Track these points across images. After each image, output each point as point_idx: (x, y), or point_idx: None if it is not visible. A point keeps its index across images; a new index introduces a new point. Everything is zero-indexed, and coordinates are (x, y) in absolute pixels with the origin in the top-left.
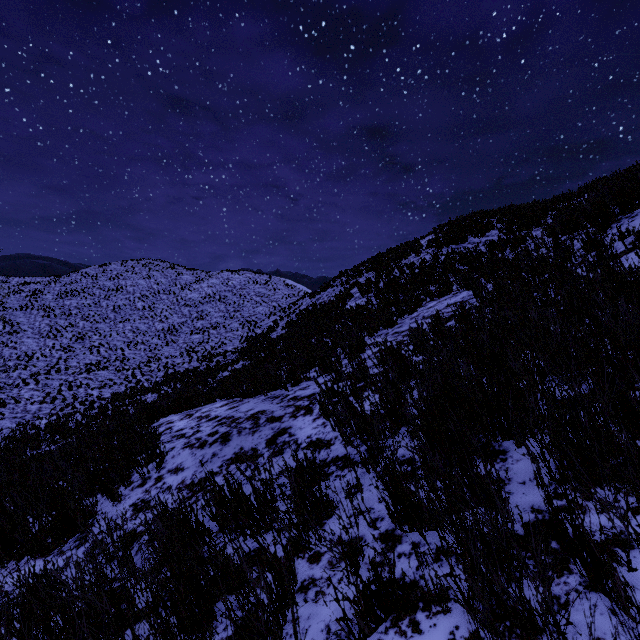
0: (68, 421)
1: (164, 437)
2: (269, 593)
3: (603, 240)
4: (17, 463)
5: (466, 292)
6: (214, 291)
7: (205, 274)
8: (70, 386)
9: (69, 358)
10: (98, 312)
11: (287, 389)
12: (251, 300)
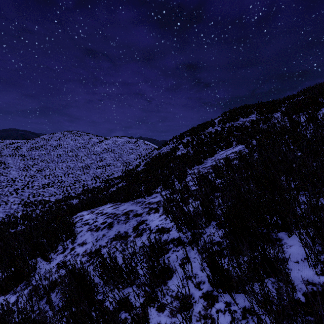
0: (32, 213)
1: (78, 224)
2: None
3: (318, 116)
4: None
5: (241, 146)
6: (108, 147)
7: (104, 138)
8: (34, 195)
9: (34, 181)
10: (49, 157)
11: (145, 198)
12: (127, 151)
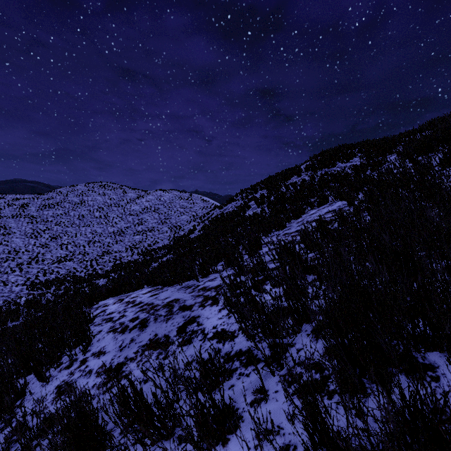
0: (41, 299)
1: (97, 319)
2: None
3: None
4: None
5: (340, 202)
6: (150, 204)
7: (144, 192)
8: (45, 273)
9: (45, 252)
10: (67, 219)
11: (198, 280)
12: (177, 211)
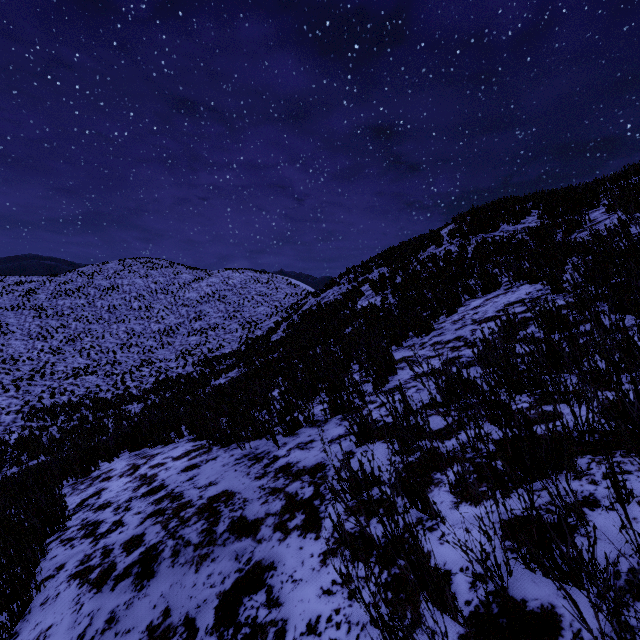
0: (41, 436)
1: (75, 520)
2: None
3: None
4: None
5: (529, 286)
6: (213, 290)
7: (205, 273)
8: (52, 393)
9: (57, 361)
10: (92, 312)
11: (276, 442)
12: (252, 300)
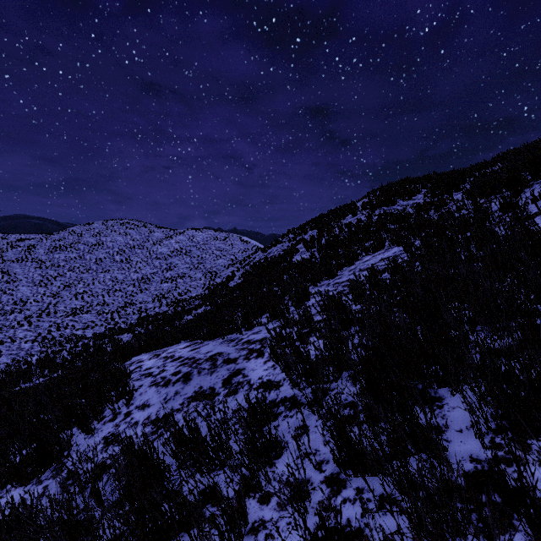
0: (56, 357)
1: (134, 375)
2: (221, 539)
3: (518, 203)
4: (6, 398)
5: (397, 248)
6: (181, 246)
7: (173, 232)
8: (58, 327)
9: (58, 303)
10: (82, 264)
11: (242, 333)
12: (212, 254)
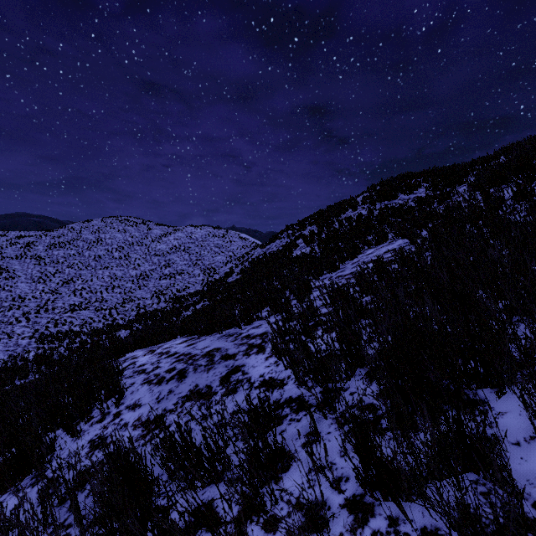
0: (53, 354)
1: (127, 372)
2: None
3: (533, 190)
4: None
5: (401, 240)
6: (179, 243)
7: (172, 229)
8: (56, 323)
9: (56, 300)
10: (81, 261)
11: (241, 328)
12: (211, 250)
